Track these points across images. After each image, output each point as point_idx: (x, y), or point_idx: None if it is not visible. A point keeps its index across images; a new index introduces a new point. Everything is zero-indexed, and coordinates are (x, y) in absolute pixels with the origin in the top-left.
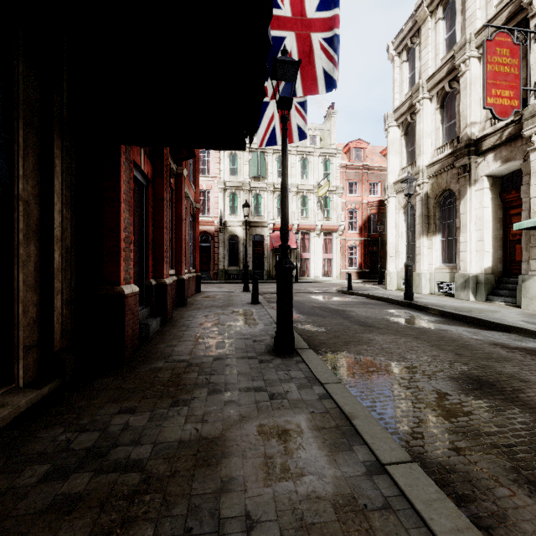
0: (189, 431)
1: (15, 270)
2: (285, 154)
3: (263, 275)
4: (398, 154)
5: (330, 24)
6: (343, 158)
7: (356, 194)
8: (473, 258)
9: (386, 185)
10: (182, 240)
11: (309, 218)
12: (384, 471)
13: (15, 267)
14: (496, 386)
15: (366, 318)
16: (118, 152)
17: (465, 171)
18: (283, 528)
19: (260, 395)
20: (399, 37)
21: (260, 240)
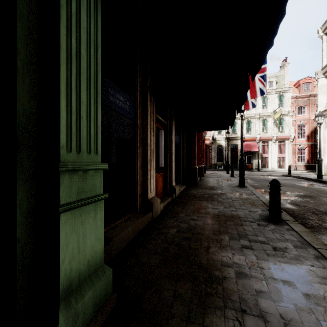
0: (218, 192)
1: (180, 162)
2: (242, 127)
3: (237, 167)
4: (325, 94)
5: (262, 70)
6: (294, 91)
7: (304, 114)
8: None
9: (316, 113)
10: (202, 151)
11: (267, 132)
12: (257, 197)
13: (180, 161)
14: (311, 197)
15: (284, 183)
16: (195, 133)
17: None
18: (236, 198)
19: (233, 191)
20: (324, 25)
21: (235, 147)
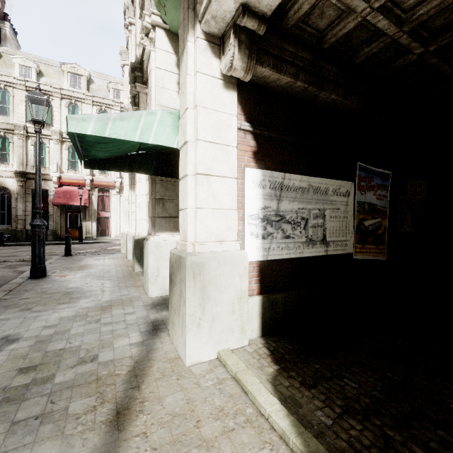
0: None
1: None
2: None
3: (47, 236)
4: None
5: None
6: None
7: None
8: (143, 216)
9: None
10: None
11: (108, 174)
12: None
13: None
14: None
15: None
16: None
17: (136, 104)
18: None
19: None
20: None
21: (47, 196)
